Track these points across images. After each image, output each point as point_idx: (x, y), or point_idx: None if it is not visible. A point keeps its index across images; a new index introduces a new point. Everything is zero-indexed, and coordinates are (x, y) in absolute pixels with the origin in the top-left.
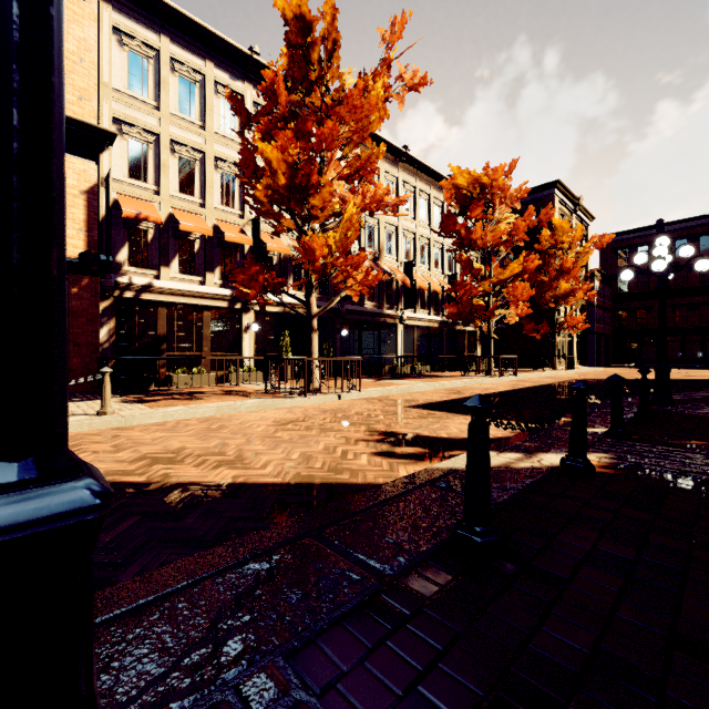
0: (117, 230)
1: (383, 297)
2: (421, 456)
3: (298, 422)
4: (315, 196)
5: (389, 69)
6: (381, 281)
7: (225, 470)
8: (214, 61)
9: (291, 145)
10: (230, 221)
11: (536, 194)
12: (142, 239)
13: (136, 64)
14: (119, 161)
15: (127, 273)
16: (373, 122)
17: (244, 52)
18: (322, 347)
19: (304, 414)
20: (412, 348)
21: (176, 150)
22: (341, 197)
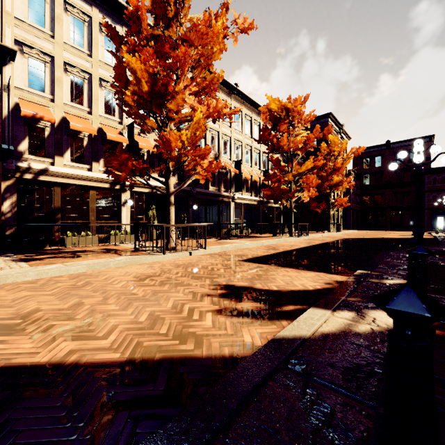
0: (19, 127)
1: (221, 184)
2: (260, 314)
3: (155, 277)
4: (171, 103)
5: (227, 10)
6: (220, 173)
7: (63, 341)
8: (99, 8)
9: (152, 60)
10: (112, 125)
11: (317, 121)
12: (40, 135)
13: (35, 2)
14: (20, 73)
15: (28, 159)
16: (215, 52)
17: (121, 4)
18: (179, 217)
19: (161, 269)
20: (240, 218)
21: (68, 70)
22: (192, 106)
